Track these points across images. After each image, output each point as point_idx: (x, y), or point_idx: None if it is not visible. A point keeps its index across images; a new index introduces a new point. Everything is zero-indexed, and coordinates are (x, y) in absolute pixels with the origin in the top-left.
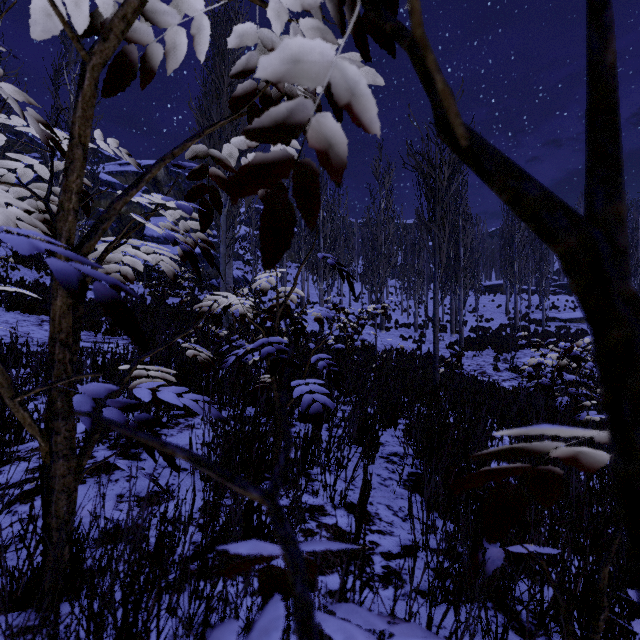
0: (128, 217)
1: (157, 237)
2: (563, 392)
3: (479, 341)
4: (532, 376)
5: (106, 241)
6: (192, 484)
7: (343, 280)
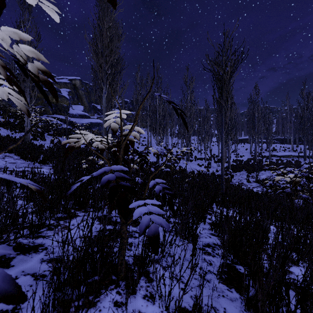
0: (60, 104)
1: (75, 114)
2: (301, 197)
3: (238, 167)
4: (272, 186)
5: (49, 116)
6: (42, 296)
7: (177, 114)
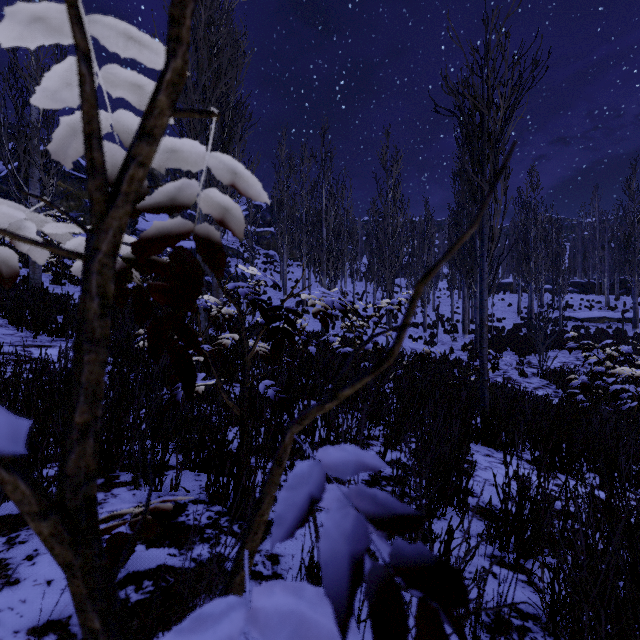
0: None
1: None
2: None
3: (497, 342)
4: (587, 387)
5: None
6: None
7: None
